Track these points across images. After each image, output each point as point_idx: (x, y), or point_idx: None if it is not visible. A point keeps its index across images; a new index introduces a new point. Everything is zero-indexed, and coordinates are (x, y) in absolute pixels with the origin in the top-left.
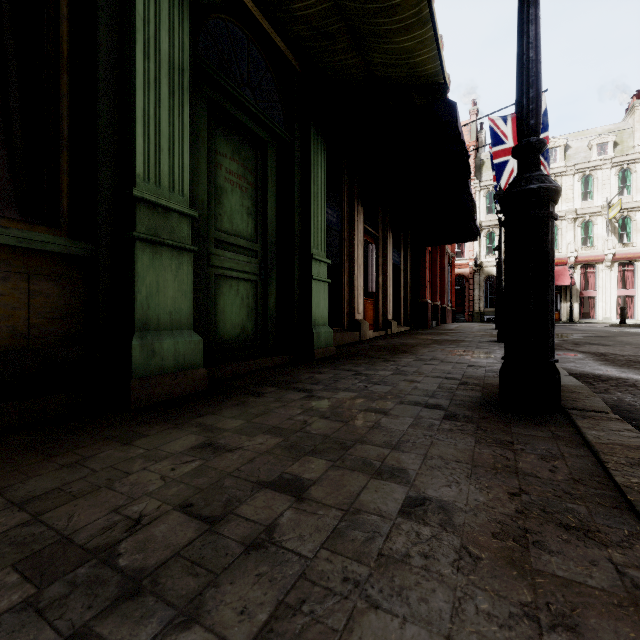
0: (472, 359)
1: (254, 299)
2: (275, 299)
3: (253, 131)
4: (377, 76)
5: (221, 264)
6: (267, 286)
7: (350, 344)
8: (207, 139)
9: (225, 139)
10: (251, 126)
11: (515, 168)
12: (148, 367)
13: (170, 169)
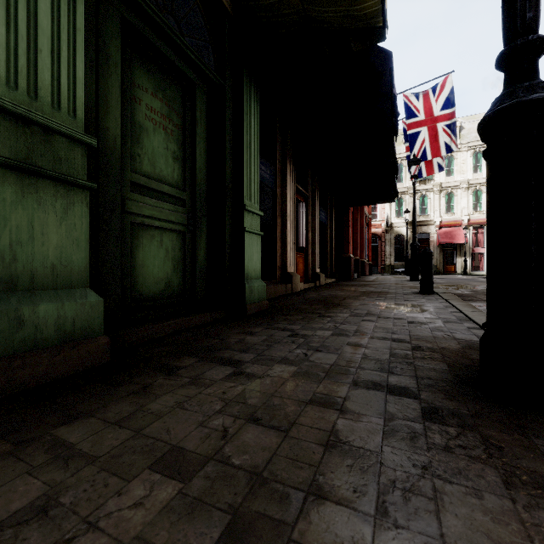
0: (408, 314)
1: (181, 251)
2: (205, 252)
3: (179, 69)
4: (312, 18)
5: (140, 211)
6: (196, 238)
7: (283, 296)
8: (121, 66)
9: (145, 71)
10: (177, 62)
11: (426, 139)
12: (10, 342)
13: (54, 79)
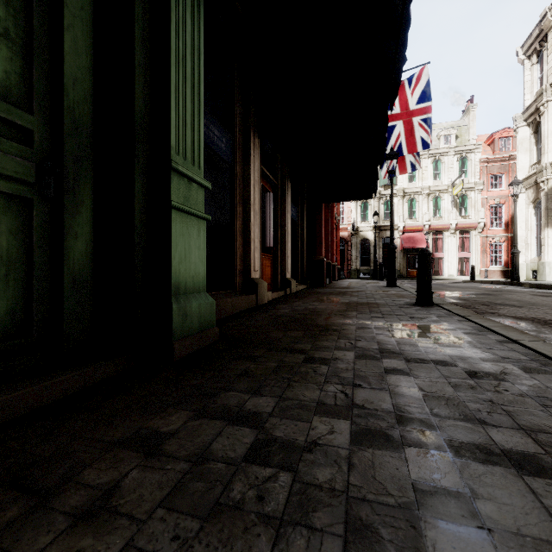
0: (444, 348)
1: (20, 239)
2: (89, 243)
3: None
4: None
5: None
6: (62, 213)
7: (244, 313)
8: None
9: None
10: None
11: (401, 134)
12: None
13: None
